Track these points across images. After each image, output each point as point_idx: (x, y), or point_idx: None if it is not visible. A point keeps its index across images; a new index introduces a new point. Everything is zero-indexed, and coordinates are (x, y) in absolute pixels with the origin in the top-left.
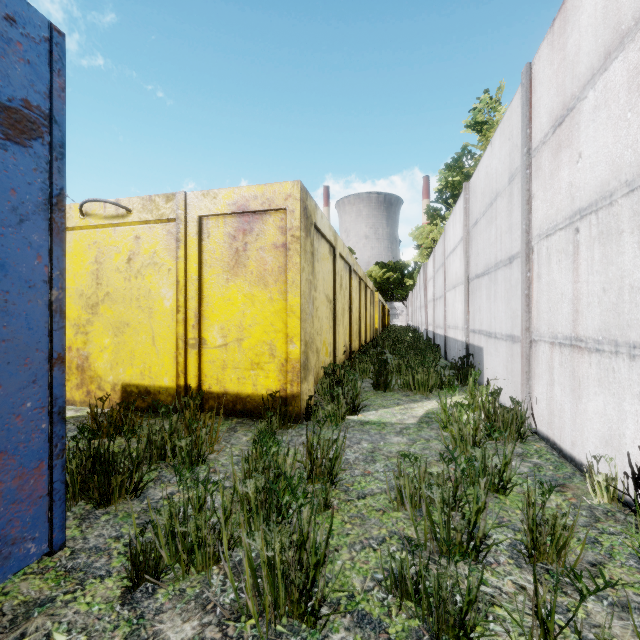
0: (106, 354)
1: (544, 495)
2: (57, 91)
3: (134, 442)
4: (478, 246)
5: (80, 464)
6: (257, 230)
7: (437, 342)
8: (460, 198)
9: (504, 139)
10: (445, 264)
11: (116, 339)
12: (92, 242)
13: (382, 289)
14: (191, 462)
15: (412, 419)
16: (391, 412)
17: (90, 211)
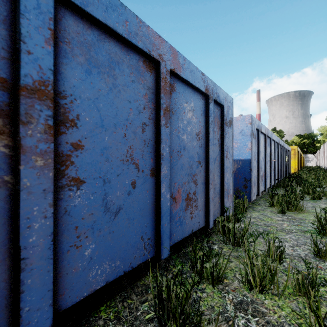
0: None
1: (326, 174)
2: (290, 151)
3: None
4: None
5: None
6: None
7: None
8: None
9: None
10: None
11: None
12: None
13: (300, 148)
14: None
15: None
16: None
17: None
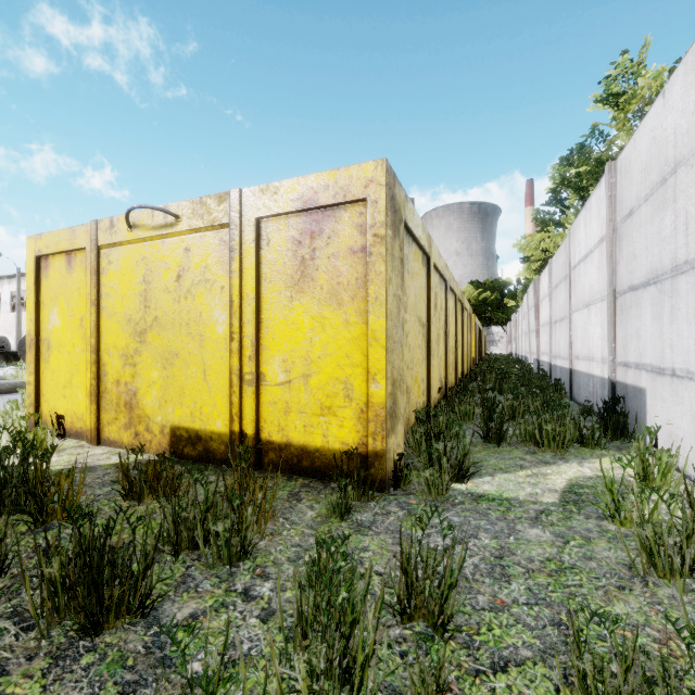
0: (154, 390)
1: None
2: None
3: (170, 509)
4: (634, 246)
5: (67, 562)
6: (328, 231)
7: (556, 376)
8: (599, 185)
9: (694, 77)
10: (570, 276)
11: (165, 372)
12: (140, 258)
13: (477, 312)
14: (229, 558)
15: (550, 495)
16: (514, 480)
17: (138, 222)
